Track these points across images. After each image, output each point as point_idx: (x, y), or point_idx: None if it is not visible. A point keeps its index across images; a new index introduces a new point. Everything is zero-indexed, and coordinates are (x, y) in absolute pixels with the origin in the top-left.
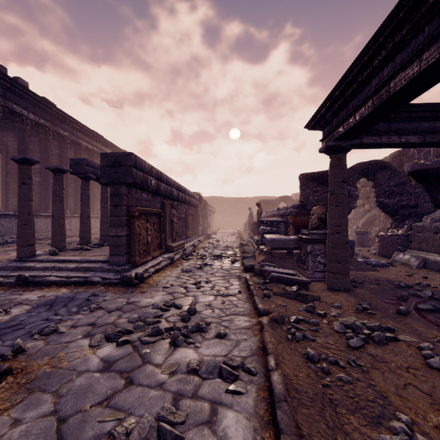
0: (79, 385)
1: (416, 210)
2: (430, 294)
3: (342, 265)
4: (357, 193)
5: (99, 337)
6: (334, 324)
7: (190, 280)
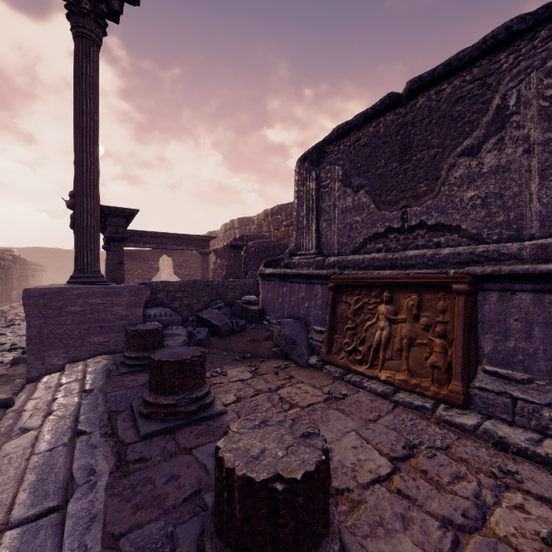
0: None
1: (195, 278)
2: None
3: None
4: (157, 266)
5: None
6: None
7: None
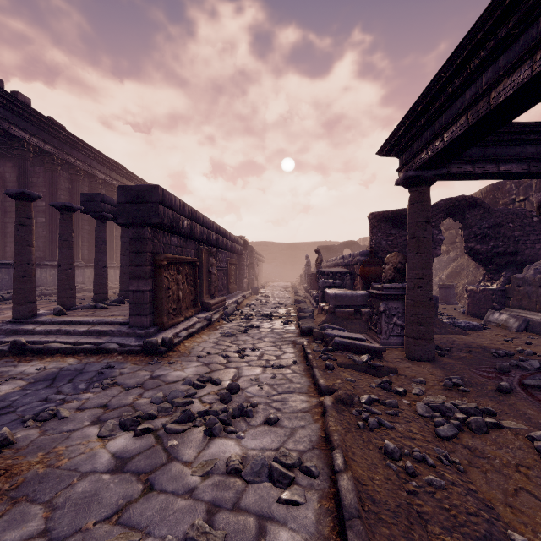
0: (81, 492)
1: (515, 258)
2: (538, 365)
3: (425, 328)
4: (442, 237)
5: (111, 425)
6: (417, 405)
7: (231, 346)
